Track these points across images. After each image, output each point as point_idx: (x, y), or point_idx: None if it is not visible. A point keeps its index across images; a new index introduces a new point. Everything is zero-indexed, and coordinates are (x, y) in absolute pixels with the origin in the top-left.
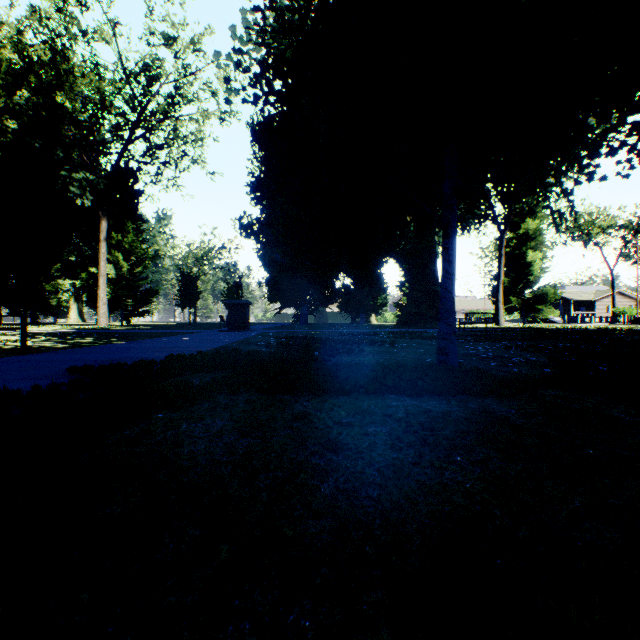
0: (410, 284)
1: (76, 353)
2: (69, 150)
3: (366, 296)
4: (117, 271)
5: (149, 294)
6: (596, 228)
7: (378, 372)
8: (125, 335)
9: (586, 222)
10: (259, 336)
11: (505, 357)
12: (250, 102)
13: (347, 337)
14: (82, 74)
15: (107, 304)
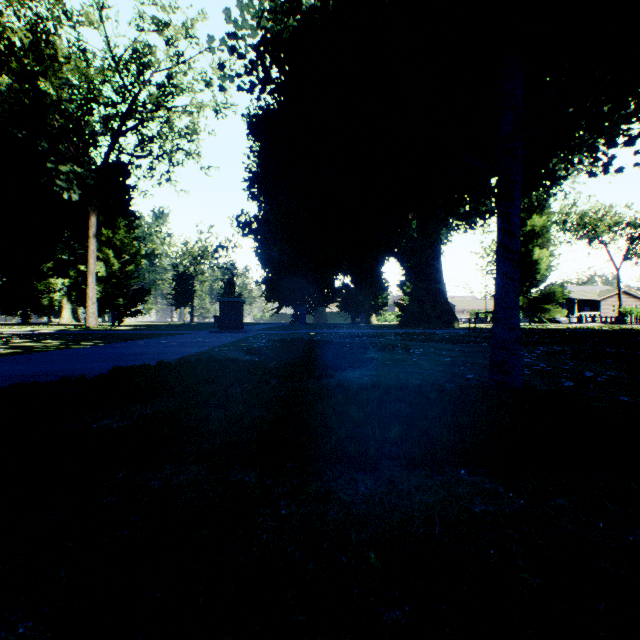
0: (413, 282)
1: (4, 363)
2: (55, 141)
3: (367, 295)
4: (108, 269)
5: (142, 293)
6: (602, 226)
7: (415, 408)
8: (102, 337)
9: (591, 220)
10: (250, 338)
11: (563, 369)
12: (245, 90)
13: (349, 339)
14: (68, 60)
15: (97, 303)
